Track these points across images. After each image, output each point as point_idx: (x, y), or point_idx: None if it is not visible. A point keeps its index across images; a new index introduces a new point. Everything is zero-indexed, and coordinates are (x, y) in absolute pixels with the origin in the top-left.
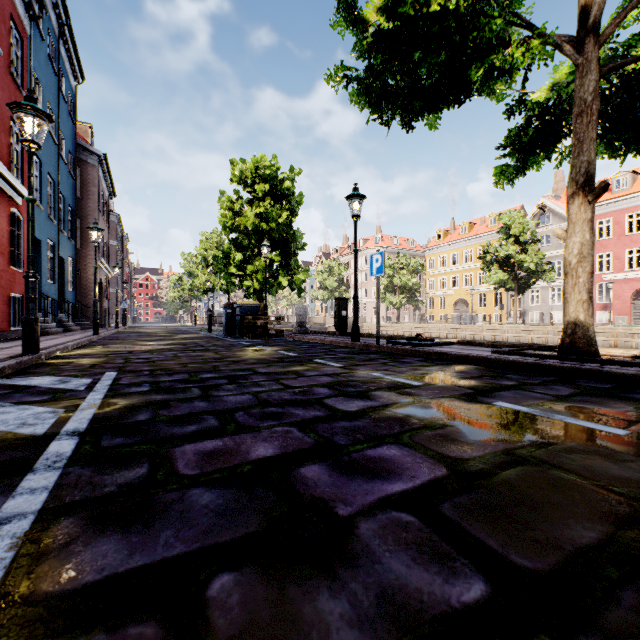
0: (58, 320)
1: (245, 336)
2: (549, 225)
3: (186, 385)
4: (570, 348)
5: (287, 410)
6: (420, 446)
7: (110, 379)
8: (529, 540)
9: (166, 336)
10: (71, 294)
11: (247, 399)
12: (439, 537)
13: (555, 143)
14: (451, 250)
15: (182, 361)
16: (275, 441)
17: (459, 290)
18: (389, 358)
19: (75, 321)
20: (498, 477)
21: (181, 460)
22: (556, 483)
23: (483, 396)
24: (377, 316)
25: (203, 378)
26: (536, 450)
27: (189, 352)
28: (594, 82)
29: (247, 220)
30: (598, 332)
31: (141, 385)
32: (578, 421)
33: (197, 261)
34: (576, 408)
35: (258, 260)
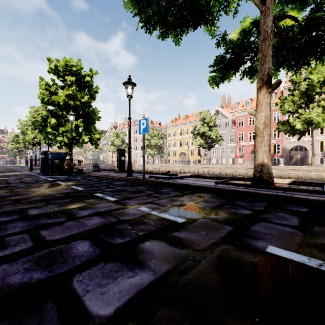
0: None
1: (54, 173)
2: (220, 119)
3: None
4: (260, 180)
5: None
6: None
7: None
8: None
9: None
10: None
11: None
12: None
13: (239, 66)
14: (178, 128)
15: None
16: None
17: (182, 148)
18: (152, 189)
19: None
20: None
21: None
22: None
23: (247, 236)
24: (143, 160)
25: None
26: None
27: None
28: (271, 21)
29: (59, 98)
30: (240, 168)
31: None
32: None
33: (28, 124)
34: None
35: (67, 124)
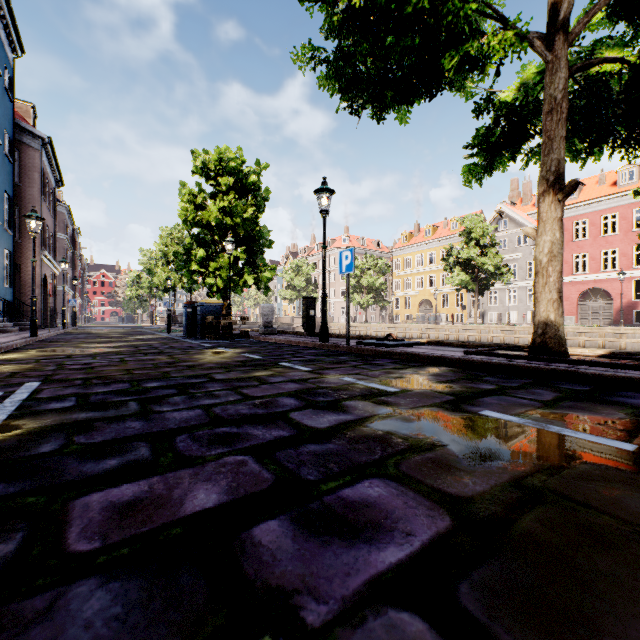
0: None
1: (207, 337)
2: (506, 230)
3: (123, 398)
4: (541, 348)
5: (243, 430)
6: (410, 479)
7: (27, 392)
8: None
9: (118, 337)
10: (8, 291)
11: (195, 415)
12: None
13: (521, 144)
14: (416, 252)
15: (127, 367)
16: (222, 480)
17: (423, 291)
18: (360, 360)
19: (13, 321)
20: (518, 527)
21: (77, 522)
22: (593, 533)
23: (467, 404)
24: (347, 316)
25: (147, 388)
26: (548, 478)
27: (139, 356)
28: (564, 80)
29: (210, 214)
30: None
31: (65, 399)
32: (577, 433)
33: (157, 257)
34: (568, 416)
35: (222, 257)
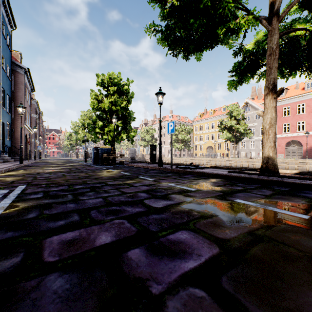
0: (0, 156)
1: (103, 164)
2: (249, 112)
3: (65, 193)
4: (265, 170)
5: (122, 208)
6: (200, 231)
7: (20, 190)
8: (285, 309)
9: (61, 164)
10: (8, 142)
11: (99, 201)
12: (224, 311)
13: (256, 70)
14: (205, 122)
15: (66, 178)
16: (113, 230)
17: (209, 141)
18: (177, 175)
19: (11, 156)
20: (250, 252)
21: (47, 249)
22: (285, 255)
23: (228, 196)
24: (171, 154)
25: (76, 188)
26: (266, 231)
27: (71, 173)
28: (277, 39)
29: (105, 105)
30: None
31: (38, 193)
32: (281, 210)
33: (79, 126)
34: (277, 202)
35: (111, 125)
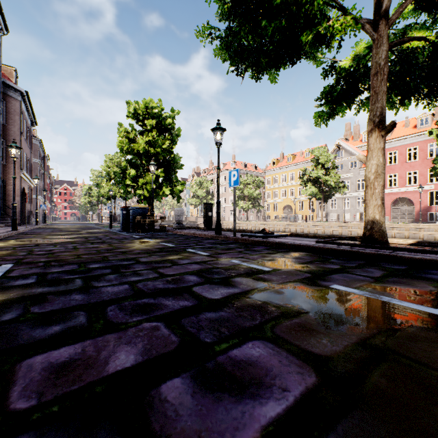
0: None
1: (137, 231)
2: (342, 158)
3: (71, 276)
4: (370, 239)
5: (158, 301)
6: (283, 340)
7: (2, 271)
8: None
9: (74, 231)
10: None
11: (123, 289)
12: None
13: (354, 97)
14: (281, 172)
15: (78, 252)
16: (139, 342)
17: (286, 199)
18: (243, 247)
19: (1, 220)
20: (369, 382)
21: (20, 382)
22: (427, 387)
23: (320, 279)
24: (234, 216)
25: (90, 268)
26: (387, 339)
27: (87, 244)
28: (385, 52)
29: (139, 145)
30: None
31: (28, 277)
32: (402, 302)
33: (102, 176)
34: (394, 289)
35: (147, 175)
